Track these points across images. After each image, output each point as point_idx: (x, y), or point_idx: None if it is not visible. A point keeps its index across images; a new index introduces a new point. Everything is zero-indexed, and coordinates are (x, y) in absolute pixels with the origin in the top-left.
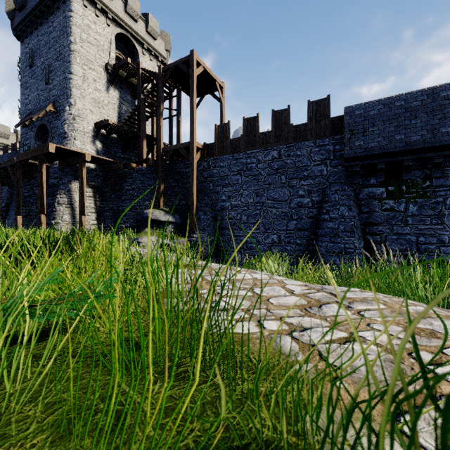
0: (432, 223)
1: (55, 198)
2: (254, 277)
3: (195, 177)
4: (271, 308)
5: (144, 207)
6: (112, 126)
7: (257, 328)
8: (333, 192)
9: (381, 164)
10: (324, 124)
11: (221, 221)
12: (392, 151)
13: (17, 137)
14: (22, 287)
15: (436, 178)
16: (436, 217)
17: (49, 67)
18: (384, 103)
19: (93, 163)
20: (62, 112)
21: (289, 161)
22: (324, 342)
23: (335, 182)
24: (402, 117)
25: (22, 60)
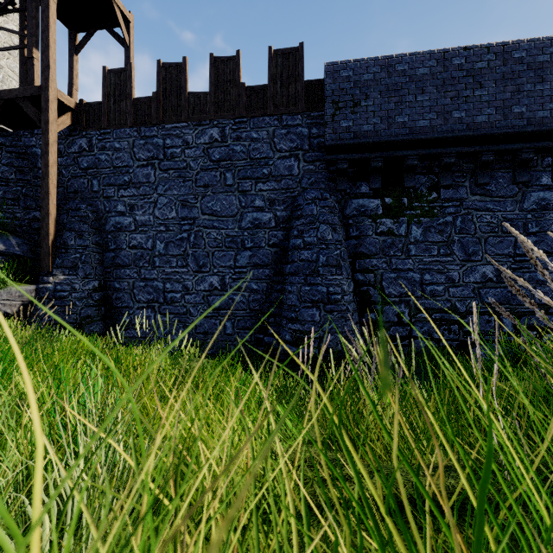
0: (439, 253)
1: None
2: None
3: (53, 160)
4: None
5: None
6: None
7: None
8: (309, 201)
9: (377, 161)
10: (295, 91)
11: (115, 253)
12: (393, 140)
13: None
14: None
15: (445, 188)
16: (445, 245)
17: None
18: (382, 64)
19: None
20: None
21: (239, 148)
22: None
23: (310, 187)
24: (405, 88)
25: None
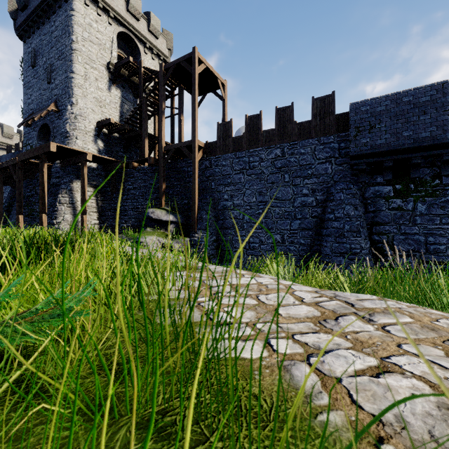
0: (441, 222)
1: (57, 198)
2: (258, 282)
3: (196, 176)
4: (280, 321)
5: (146, 206)
6: (113, 125)
7: (266, 351)
8: (338, 191)
9: (388, 162)
10: (329, 121)
11: (223, 221)
12: (400, 148)
13: (21, 137)
14: None
15: (446, 176)
16: (446, 216)
17: (51, 66)
18: (392, 99)
19: (94, 162)
20: (64, 111)
21: (292, 159)
22: (352, 374)
23: (340, 180)
24: (410, 113)
25: (24, 60)
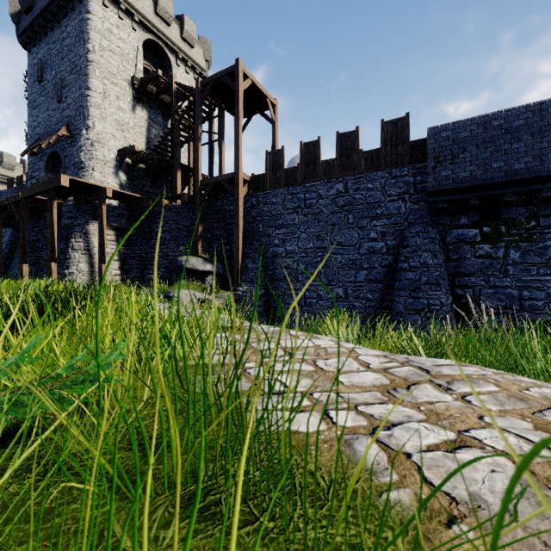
0: (538, 273)
1: (69, 243)
2: (316, 344)
3: (240, 216)
4: (341, 390)
5: (178, 253)
6: (139, 153)
7: (324, 424)
8: (413, 234)
9: (474, 200)
10: (402, 150)
11: (273, 271)
12: (488, 183)
13: (25, 168)
14: None
15: (545, 217)
16: (545, 266)
17: (62, 81)
18: (478, 123)
19: (115, 199)
20: (78, 136)
21: (358, 196)
22: (423, 449)
23: (415, 222)
24: (501, 139)
25: (29, 73)
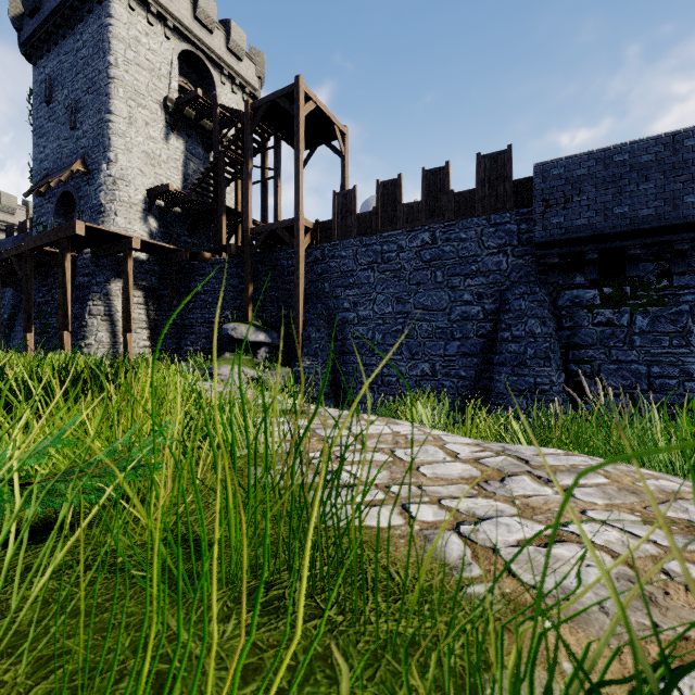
0: (671, 344)
1: (86, 306)
2: (394, 431)
3: (302, 273)
4: (423, 482)
5: (223, 319)
6: (173, 194)
7: (401, 518)
8: (517, 296)
9: (592, 253)
10: (503, 191)
11: (342, 342)
12: (610, 232)
13: (28, 212)
14: (3, 455)
15: (679, 275)
16: (679, 336)
17: (76, 103)
18: (598, 158)
19: (144, 252)
20: (97, 172)
21: (448, 248)
22: (513, 544)
23: (519, 281)
24: (625, 179)
25: (34, 92)
